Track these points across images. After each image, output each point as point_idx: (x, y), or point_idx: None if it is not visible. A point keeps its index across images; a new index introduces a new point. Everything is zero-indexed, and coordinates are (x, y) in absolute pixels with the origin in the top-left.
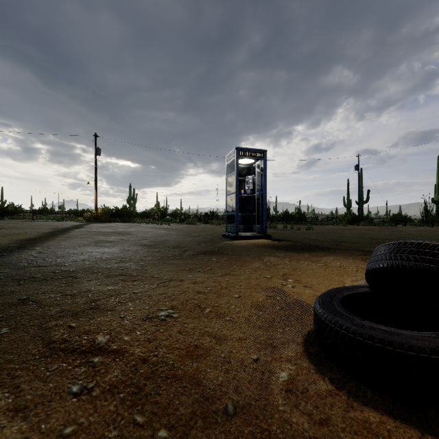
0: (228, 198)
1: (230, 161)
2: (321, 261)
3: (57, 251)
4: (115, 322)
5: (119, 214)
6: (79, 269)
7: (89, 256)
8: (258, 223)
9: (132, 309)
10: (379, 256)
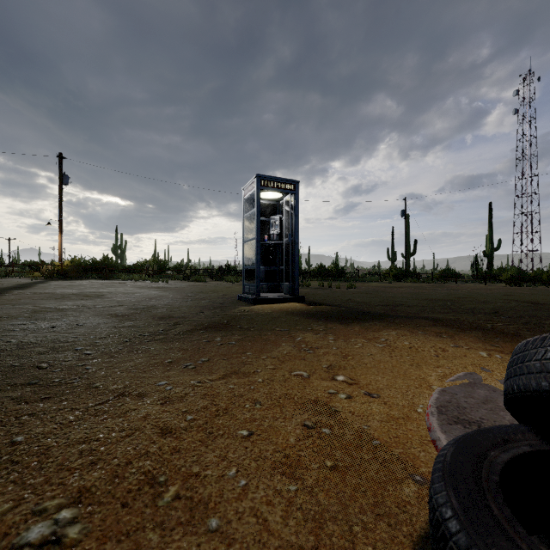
0: (245, 246)
1: (248, 194)
2: (380, 339)
3: None
4: None
5: (97, 267)
6: None
7: None
8: (287, 281)
9: None
10: None
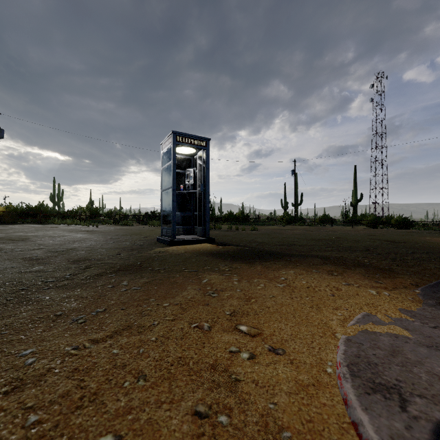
0: (163, 194)
1: (165, 148)
2: (280, 278)
3: None
4: None
5: (33, 213)
6: None
7: None
8: (200, 225)
9: None
10: None
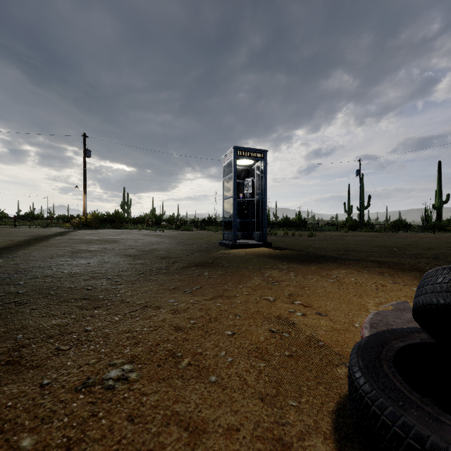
0: (225, 203)
1: (227, 162)
2: (332, 276)
3: (21, 264)
4: (25, 399)
5: (111, 220)
6: (31, 291)
7: (56, 271)
8: (257, 230)
9: (69, 363)
10: (443, 285)
